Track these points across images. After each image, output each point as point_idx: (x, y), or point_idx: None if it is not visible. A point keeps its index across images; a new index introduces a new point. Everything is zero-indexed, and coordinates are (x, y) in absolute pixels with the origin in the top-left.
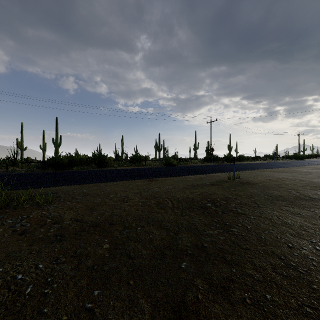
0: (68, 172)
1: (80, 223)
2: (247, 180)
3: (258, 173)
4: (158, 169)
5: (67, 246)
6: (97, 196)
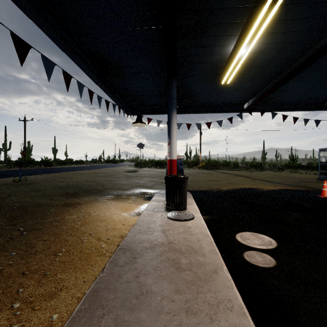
0: None
1: None
2: (32, 181)
3: (56, 175)
4: None
5: None
6: None
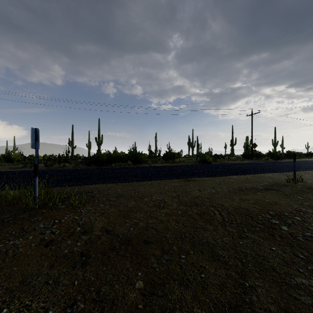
0: (106, 168)
1: (110, 236)
2: None
3: None
4: (193, 166)
5: (90, 277)
6: (131, 198)
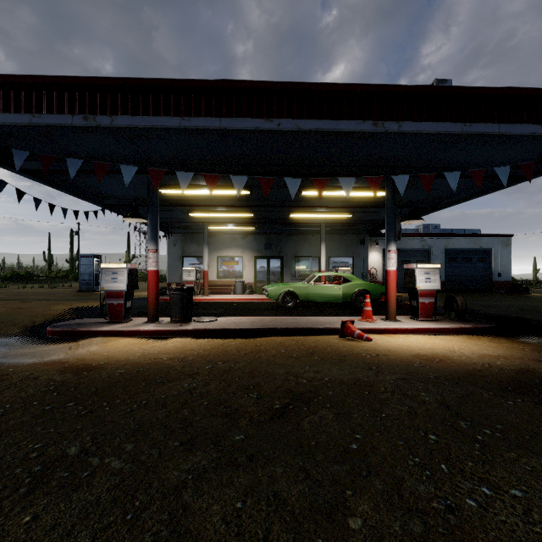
0: None
1: None
2: None
3: None
4: None
5: None
6: None
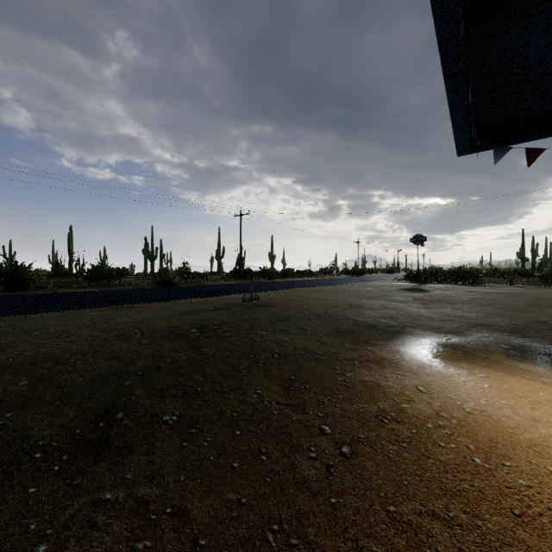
0: None
1: None
2: (267, 302)
3: (290, 293)
4: (142, 291)
5: None
6: (7, 335)
